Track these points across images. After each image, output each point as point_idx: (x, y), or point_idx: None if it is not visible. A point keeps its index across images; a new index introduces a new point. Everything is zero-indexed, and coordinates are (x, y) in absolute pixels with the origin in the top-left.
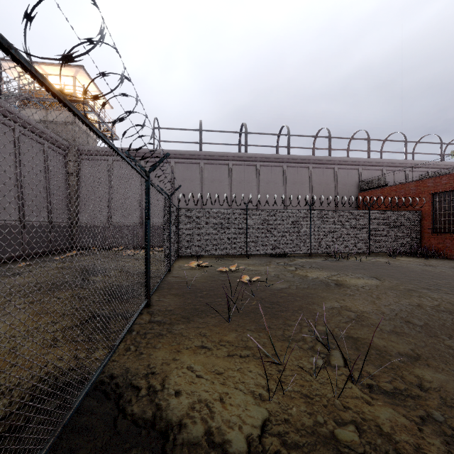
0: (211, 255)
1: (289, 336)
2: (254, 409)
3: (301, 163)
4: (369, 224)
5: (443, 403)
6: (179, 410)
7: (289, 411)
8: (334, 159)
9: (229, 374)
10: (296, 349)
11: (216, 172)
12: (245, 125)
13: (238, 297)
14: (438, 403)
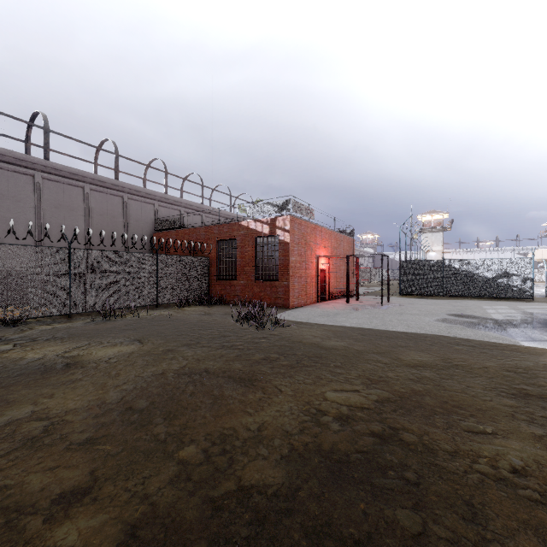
0: None
1: None
2: None
3: (71, 179)
4: (157, 270)
5: None
6: None
7: None
8: (123, 185)
9: None
10: None
11: None
12: None
13: None
14: None
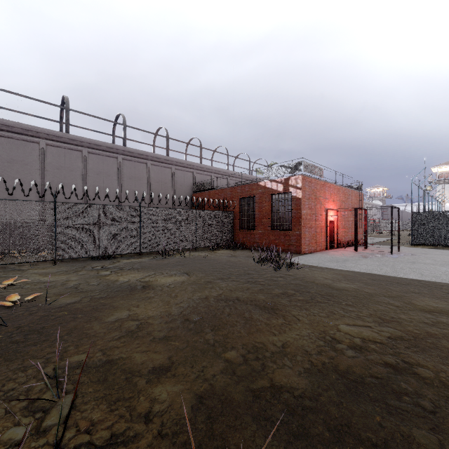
0: None
1: (7, 392)
2: None
3: (139, 158)
4: (196, 222)
5: (159, 434)
6: None
7: None
8: (172, 159)
9: None
10: None
11: (17, 149)
12: (66, 98)
13: None
14: (154, 436)
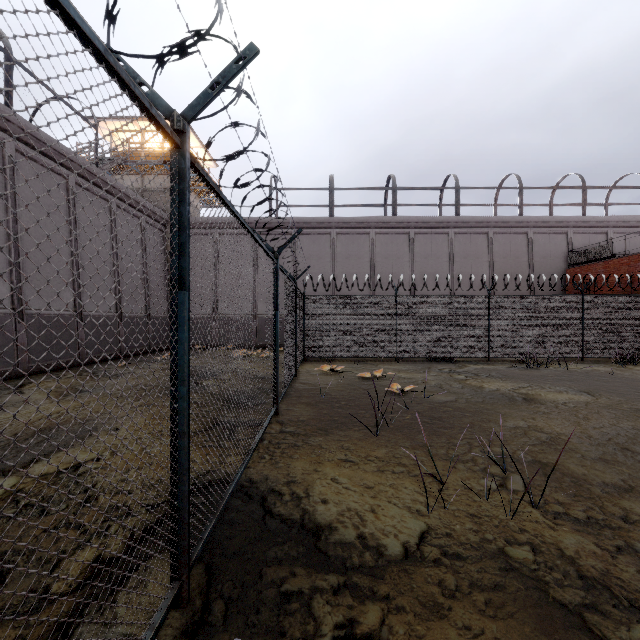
0: (347, 357)
1: (454, 456)
2: (410, 521)
3: (476, 228)
4: (582, 315)
5: None
6: (327, 515)
7: (452, 526)
8: (527, 219)
9: (380, 488)
10: (463, 469)
11: (352, 244)
12: (393, 177)
13: (387, 410)
14: None
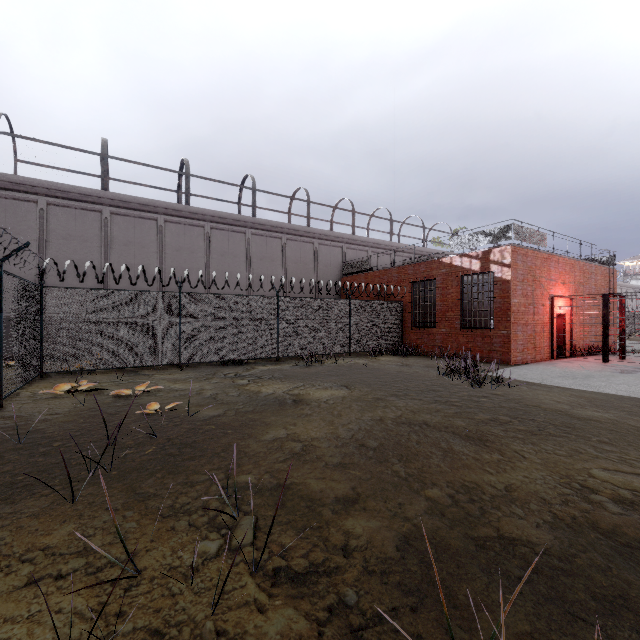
0: (112, 368)
1: (183, 506)
2: None
3: (272, 231)
4: (349, 317)
5: (364, 570)
6: None
7: None
8: (314, 231)
9: None
10: (184, 530)
11: (133, 229)
12: (186, 162)
13: (125, 443)
14: (359, 572)
